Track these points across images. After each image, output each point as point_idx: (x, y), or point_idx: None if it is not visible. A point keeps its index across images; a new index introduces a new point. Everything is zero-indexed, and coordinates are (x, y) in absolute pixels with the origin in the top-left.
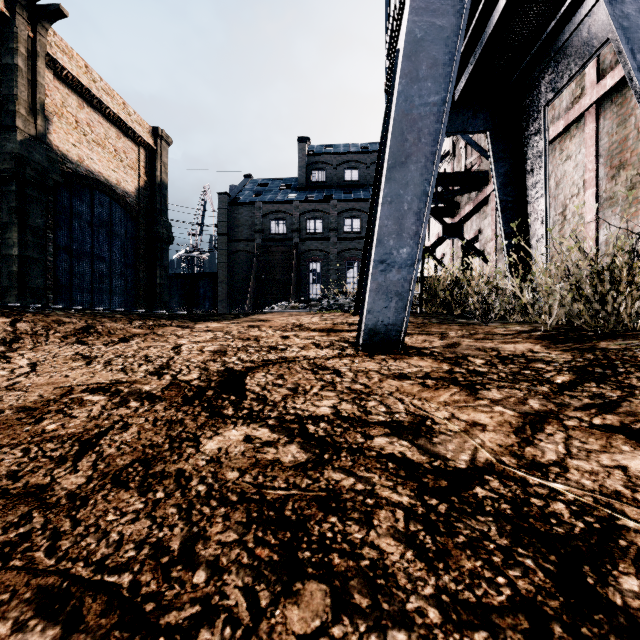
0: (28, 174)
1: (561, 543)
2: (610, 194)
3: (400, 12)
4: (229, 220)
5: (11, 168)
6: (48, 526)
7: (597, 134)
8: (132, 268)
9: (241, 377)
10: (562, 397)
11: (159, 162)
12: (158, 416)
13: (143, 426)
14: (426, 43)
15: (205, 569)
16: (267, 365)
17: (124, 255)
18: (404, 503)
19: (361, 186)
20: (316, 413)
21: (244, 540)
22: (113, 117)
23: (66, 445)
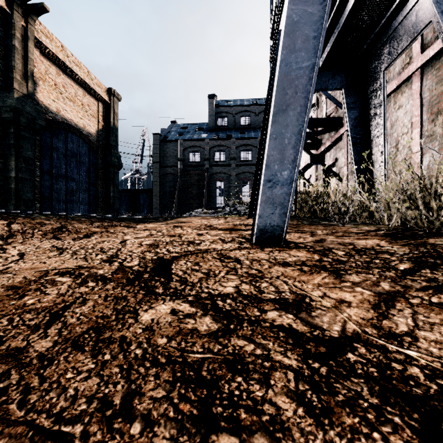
0: (22, 121)
1: (421, 402)
2: (431, 132)
3: (281, 4)
4: (160, 152)
5: (10, 117)
6: (21, 382)
7: (421, 90)
8: (94, 186)
9: (169, 264)
10: (405, 280)
11: (112, 112)
12: (108, 293)
13: (97, 301)
14: (301, 24)
15: (140, 421)
16: (187, 255)
17: (88, 177)
18: (293, 366)
19: (252, 128)
20: (223, 292)
21: (170, 396)
22: (80, 81)
23: (40, 316)
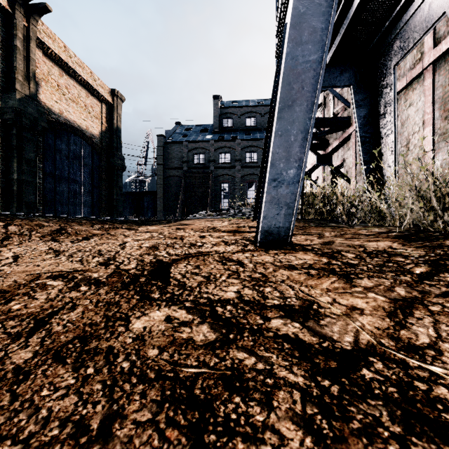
0: (24, 122)
1: None
2: (443, 130)
3: None
4: (165, 154)
5: (12, 118)
6: None
7: (433, 86)
8: (97, 188)
9: (167, 267)
10: (423, 285)
11: (116, 113)
12: (100, 298)
13: (87, 307)
14: (307, 16)
15: None
16: (188, 258)
17: (91, 179)
18: (300, 384)
19: (257, 130)
20: (224, 297)
21: (156, 420)
22: (83, 82)
23: (24, 323)
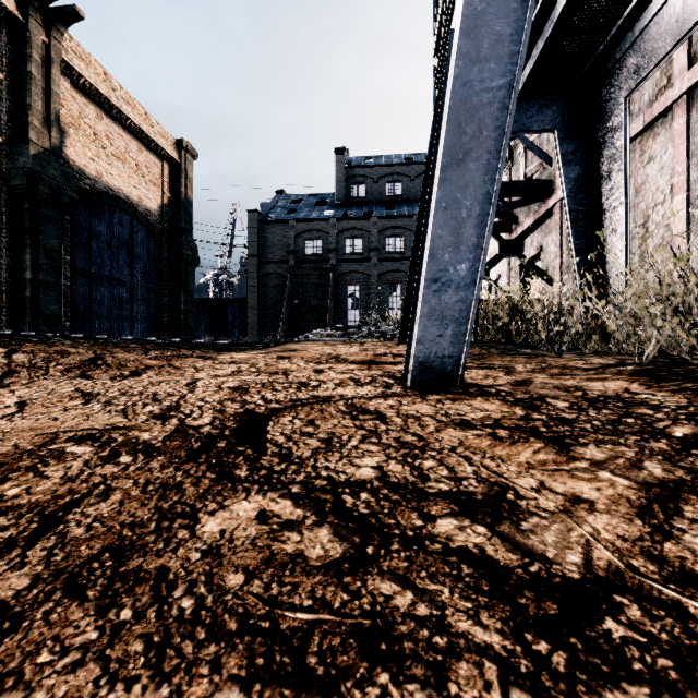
0: (42, 191)
1: None
2: None
3: None
4: (260, 240)
5: (23, 184)
6: None
7: (688, 130)
8: (155, 293)
9: (262, 422)
10: (691, 459)
11: (184, 177)
12: (151, 477)
13: (129, 492)
14: (488, 16)
15: None
16: (295, 406)
17: (146, 279)
18: (495, 648)
19: (405, 201)
20: (355, 477)
21: None
22: (134, 129)
23: (22, 521)
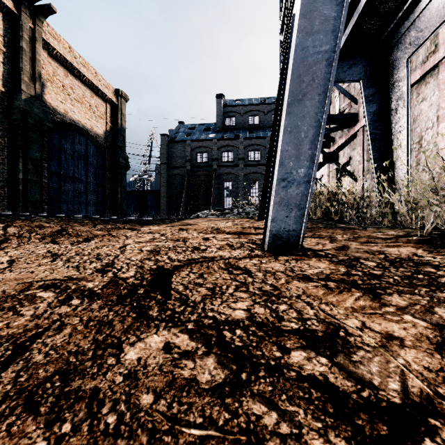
0: (29, 122)
1: None
2: None
3: None
4: (168, 153)
5: (18, 118)
6: None
7: None
8: (101, 187)
9: (168, 275)
10: None
11: (120, 113)
12: (92, 316)
13: (76, 327)
14: (318, 4)
15: None
16: (190, 264)
17: (96, 178)
18: None
19: (260, 128)
20: (232, 317)
21: None
22: (88, 82)
23: (1, 349)
